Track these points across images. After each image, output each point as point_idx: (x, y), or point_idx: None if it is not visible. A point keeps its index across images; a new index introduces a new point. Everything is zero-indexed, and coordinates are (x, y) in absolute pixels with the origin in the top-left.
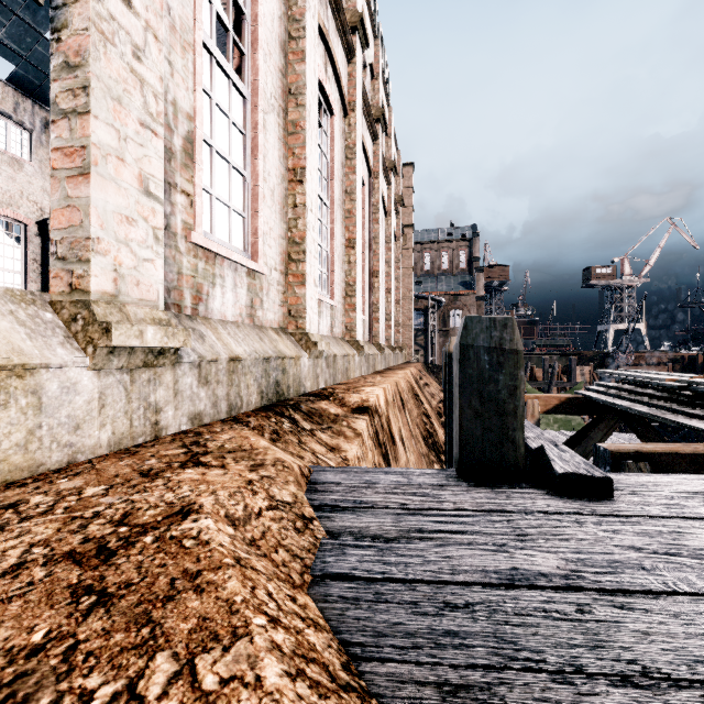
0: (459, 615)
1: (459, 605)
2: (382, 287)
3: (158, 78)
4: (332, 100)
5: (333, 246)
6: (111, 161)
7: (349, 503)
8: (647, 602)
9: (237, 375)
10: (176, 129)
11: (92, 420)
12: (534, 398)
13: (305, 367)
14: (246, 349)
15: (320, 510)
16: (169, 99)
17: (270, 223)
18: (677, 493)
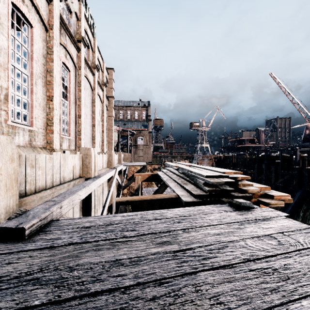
0: None
1: None
2: (89, 123)
3: None
4: (31, 18)
5: (33, 98)
6: None
7: None
8: None
9: None
10: None
11: None
12: (139, 175)
13: None
14: None
15: None
16: None
17: None
18: (74, 229)
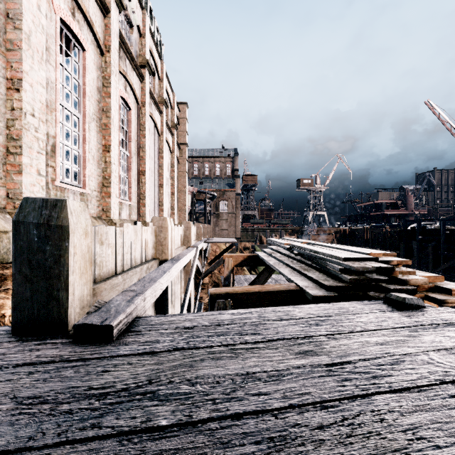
0: None
1: None
2: (154, 183)
3: None
4: (83, 39)
5: (85, 148)
6: None
7: None
8: None
9: None
10: None
11: None
12: (229, 257)
13: None
14: None
15: None
16: None
17: None
18: (173, 329)
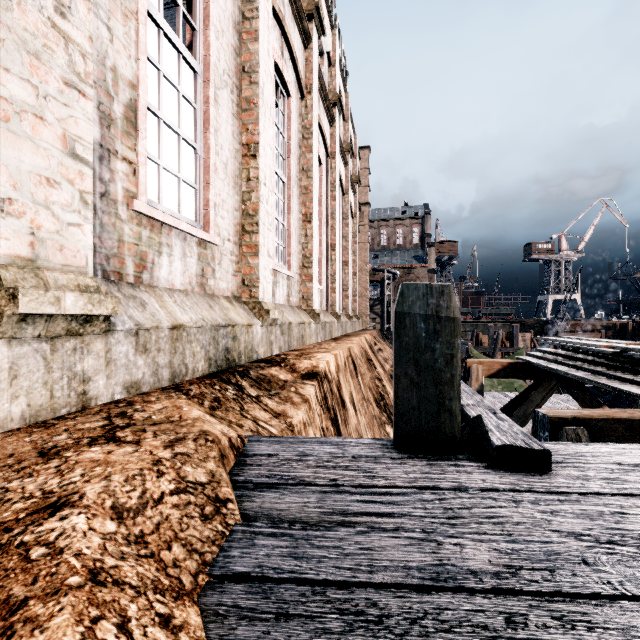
0: (369, 633)
1: (371, 617)
2: (339, 260)
3: (87, 38)
4: (289, 82)
5: (290, 220)
6: (27, 118)
7: (275, 479)
8: (590, 610)
9: (181, 343)
10: (116, 96)
11: (1, 392)
12: (478, 363)
13: (258, 335)
14: (193, 317)
15: (242, 488)
16: (109, 65)
17: (222, 195)
18: (616, 465)
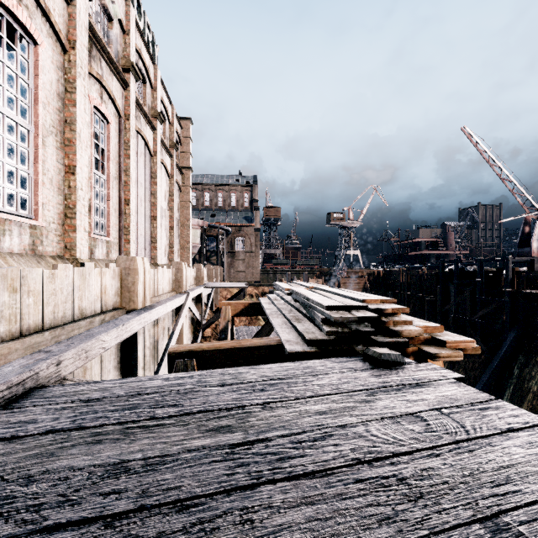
0: None
1: None
2: (145, 214)
3: None
4: (34, 29)
5: (38, 169)
6: None
7: None
8: None
9: None
10: None
11: None
12: (227, 305)
13: None
14: None
15: None
16: None
17: None
18: (69, 403)
